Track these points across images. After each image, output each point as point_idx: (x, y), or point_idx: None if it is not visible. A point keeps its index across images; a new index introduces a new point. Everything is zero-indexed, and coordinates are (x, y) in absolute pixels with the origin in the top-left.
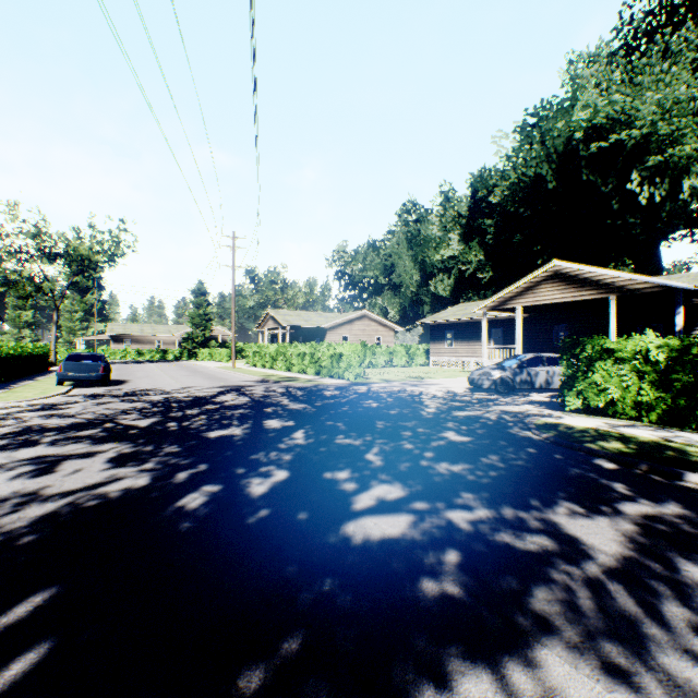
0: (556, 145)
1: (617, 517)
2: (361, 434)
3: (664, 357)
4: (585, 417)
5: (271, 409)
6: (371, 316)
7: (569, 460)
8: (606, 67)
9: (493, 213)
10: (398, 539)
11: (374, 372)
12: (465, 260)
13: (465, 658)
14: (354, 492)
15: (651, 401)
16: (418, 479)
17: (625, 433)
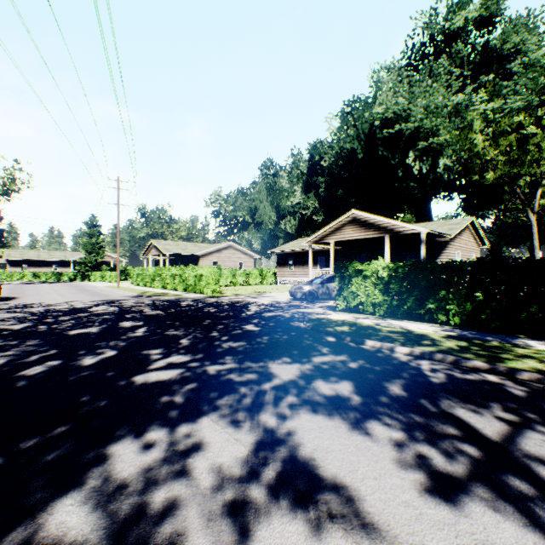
0: (364, 128)
1: (307, 363)
2: (188, 328)
3: (386, 274)
4: (345, 314)
5: (131, 315)
6: (235, 247)
7: (310, 337)
8: (398, 77)
9: (325, 173)
10: (166, 380)
11: (232, 289)
12: (305, 206)
13: (160, 424)
14: (156, 360)
15: (380, 302)
16: (205, 351)
17: (358, 322)
